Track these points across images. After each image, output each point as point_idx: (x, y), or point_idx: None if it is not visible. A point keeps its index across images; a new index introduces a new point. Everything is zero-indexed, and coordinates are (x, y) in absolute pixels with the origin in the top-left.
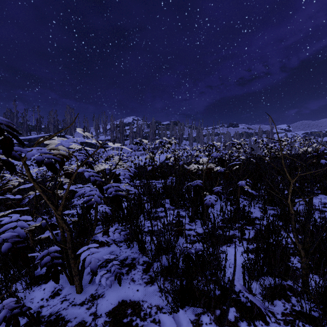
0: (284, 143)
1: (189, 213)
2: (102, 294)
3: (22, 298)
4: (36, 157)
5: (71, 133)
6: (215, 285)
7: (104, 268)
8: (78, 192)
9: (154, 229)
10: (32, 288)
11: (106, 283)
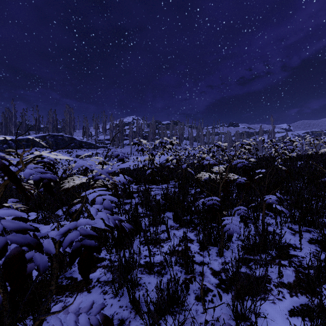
0: (295, 143)
1: (199, 237)
2: None
3: None
4: None
5: (70, 132)
6: None
7: None
8: None
9: (153, 261)
10: None
11: None
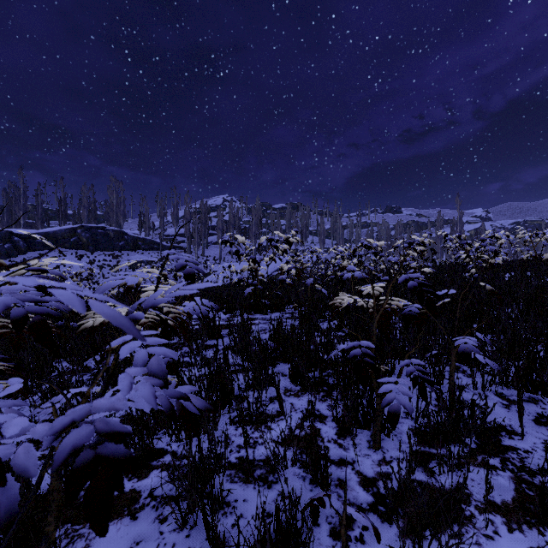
0: (500, 241)
1: (336, 412)
2: None
3: None
4: None
5: (118, 223)
6: None
7: None
8: None
9: (253, 457)
10: None
11: None
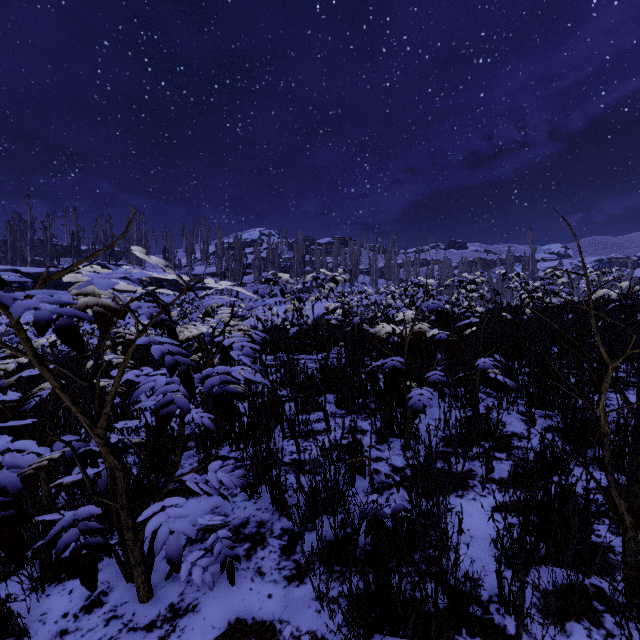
0: (561, 280)
1: (375, 425)
2: (194, 604)
3: (21, 616)
4: (35, 314)
5: (139, 260)
6: (437, 587)
7: (200, 544)
8: (140, 389)
9: (304, 458)
10: (46, 590)
11: (202, 578)
